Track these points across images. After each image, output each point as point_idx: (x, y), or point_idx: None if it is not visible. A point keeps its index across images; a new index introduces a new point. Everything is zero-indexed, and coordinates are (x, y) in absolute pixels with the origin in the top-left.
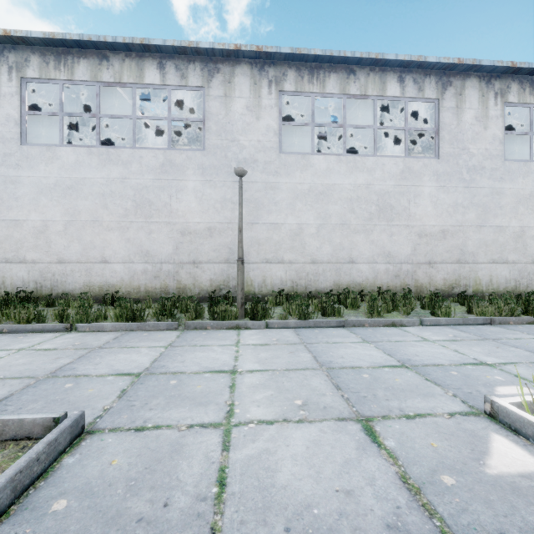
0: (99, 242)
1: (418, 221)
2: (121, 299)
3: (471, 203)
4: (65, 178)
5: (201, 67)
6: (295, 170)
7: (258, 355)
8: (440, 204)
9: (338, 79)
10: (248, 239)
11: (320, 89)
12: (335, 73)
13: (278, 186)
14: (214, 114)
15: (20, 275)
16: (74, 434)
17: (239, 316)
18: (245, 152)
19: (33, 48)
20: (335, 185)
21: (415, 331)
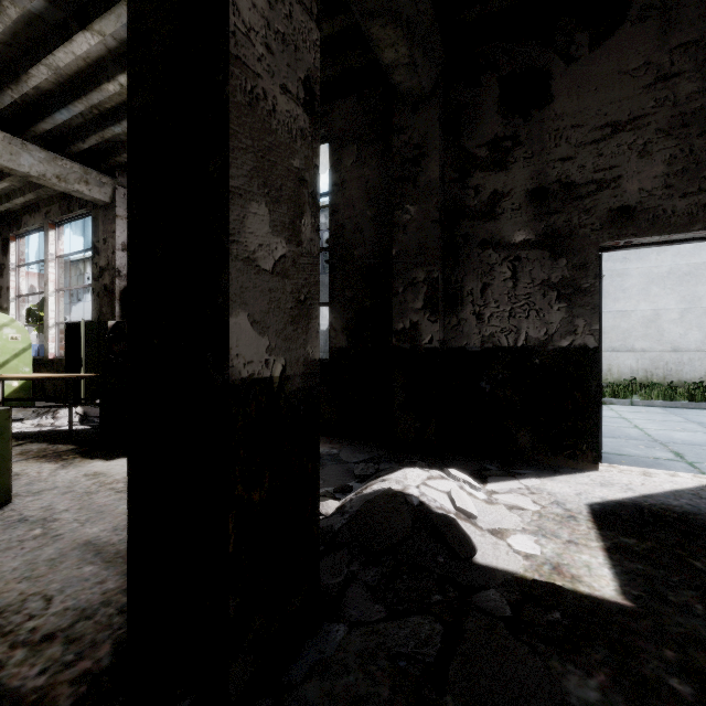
0: None
1: None
2: None
3: None
4: None
5: None
6: (649, 253)
7: (635, 415)
8: None
9: None
10: None
11: None
12: None
13: (626, 272)
14: None
15: None
16: None
17: None
18: None
19: None
20: None
21: None
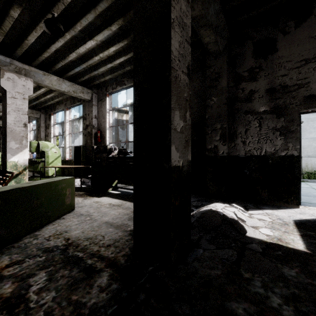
0: None
1: None
2: None
3: None
4: None
5: None
6: None
7: None
8: None
9: None
10: None
11: None
12: None
13: (315, 119)
14: None
15: None
16: None
17: None
18: None
19: None
20: None
21: None
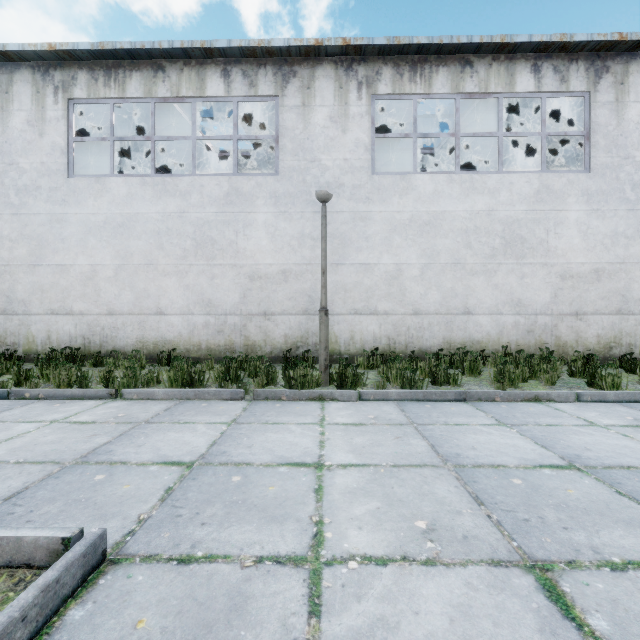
0: (154, 289)
1: (560, 258)
2: (176, 360)
3: (638, 231)
4: (116, 215)
5: (274, 71)
6: (392, 195)
7: (351, 439)
8: (591, 234)
9: (449, 74)
10: (331, 284)
11: (425, 89)
12: (444, 67)
13: (370, 216)
14: (289, 129)
15: (67, 329)
16: (90, 565)
17: (321, 383)
18: (328, 174)
19: (81, 64)
20: (445, 213)
21: (572, 410)
